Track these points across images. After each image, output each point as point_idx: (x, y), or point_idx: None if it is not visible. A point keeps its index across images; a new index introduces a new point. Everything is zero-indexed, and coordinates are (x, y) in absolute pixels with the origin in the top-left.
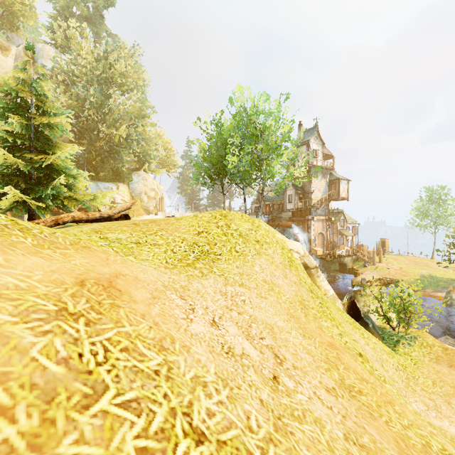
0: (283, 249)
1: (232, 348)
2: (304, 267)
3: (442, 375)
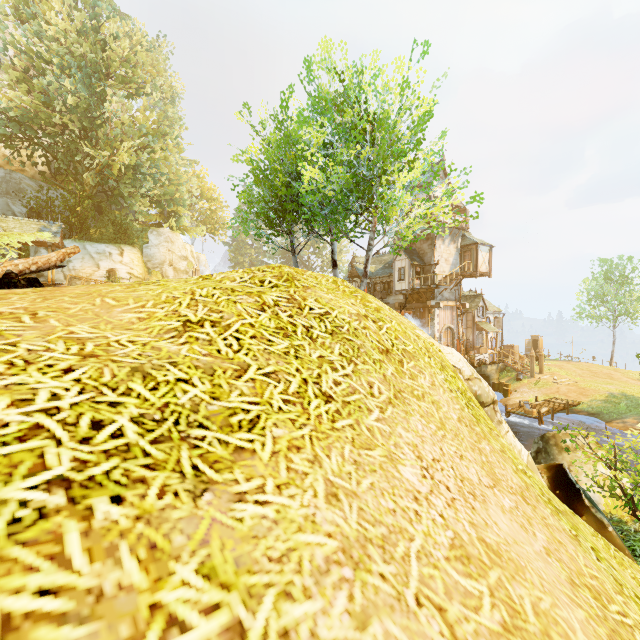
0: (444, 370)
1: None
2: None
3: None
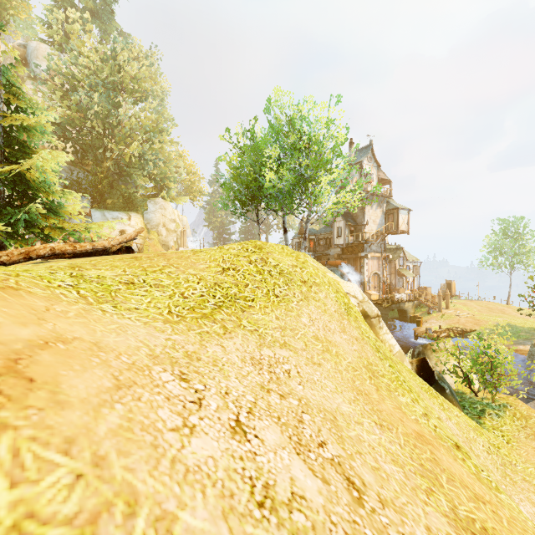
0: (337, 293)
1: (272, 484)
2: (363, 316)
3: None
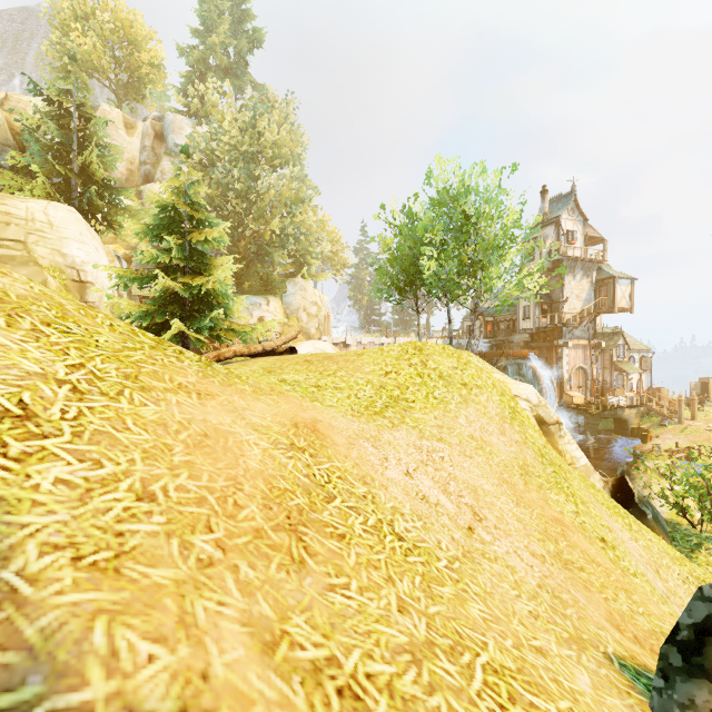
0: (502, 396)
1: (427, 496)
2: (538, 422)
3: None
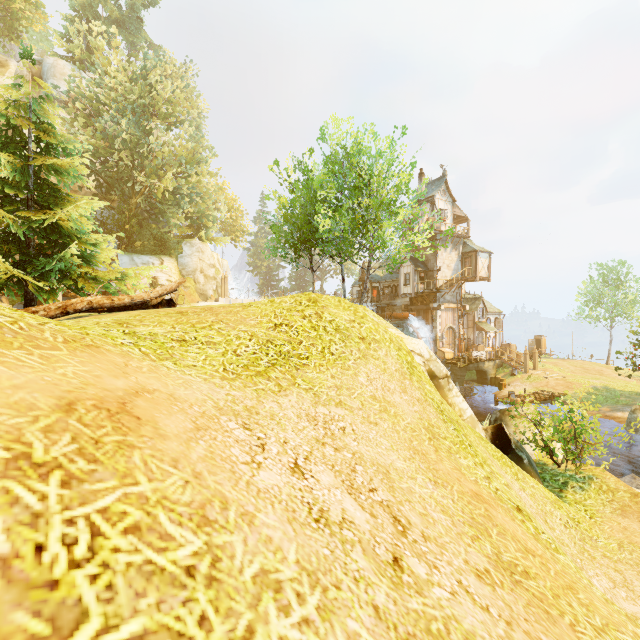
0: (399, 351)
1: (326, 510)
2: (430, 376)
3: (631, 534)
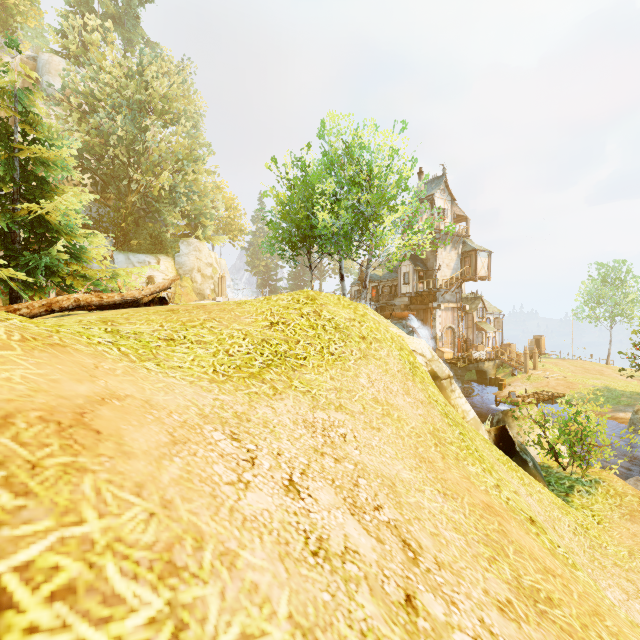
0: (401, 350)
1: (326, 538)
2: (432, 377)
3: None
